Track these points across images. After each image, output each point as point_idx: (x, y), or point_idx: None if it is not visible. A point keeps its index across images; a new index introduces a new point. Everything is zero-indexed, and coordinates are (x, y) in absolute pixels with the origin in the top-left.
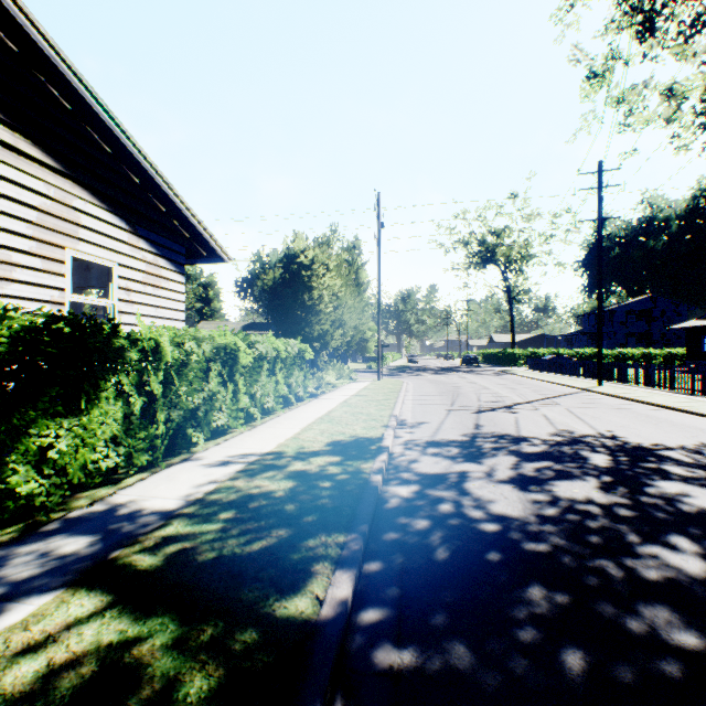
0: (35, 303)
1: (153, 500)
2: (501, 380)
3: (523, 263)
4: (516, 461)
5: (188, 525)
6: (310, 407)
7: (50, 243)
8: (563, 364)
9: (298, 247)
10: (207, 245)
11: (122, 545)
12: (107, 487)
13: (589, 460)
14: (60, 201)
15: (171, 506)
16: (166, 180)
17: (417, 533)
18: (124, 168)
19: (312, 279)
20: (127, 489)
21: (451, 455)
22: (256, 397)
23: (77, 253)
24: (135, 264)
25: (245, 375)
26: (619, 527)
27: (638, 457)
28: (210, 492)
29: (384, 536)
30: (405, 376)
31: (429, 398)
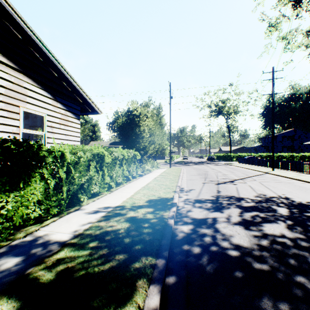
0: (4, 133)
1: (57, 234)
2: (226, 167)
3: (235, 114)
4: (240, 211)
5: (72, 251)
6: (139, 181)
7: (11, 104)
8: (254, 160)
9: (133, 107)
10: (91, 106)
11: (35, 264)
12: (36, 224)
13: (277, 211)
14: (16, 83)
15: (65, 238)
16: (69, 74)
17: (194, 256)
18: (49, 69)
19: (140, 122)
20: (45, 227)
21: (207, 207)
22: (113, 177)
23: (26, 109)
24: (55, 114)
25: (108, 167)
26: (304, 254)
27: (302, 209)
28: (86, 229)
29: (176, 258)
30: (182, 166)
31: (194, 177)
